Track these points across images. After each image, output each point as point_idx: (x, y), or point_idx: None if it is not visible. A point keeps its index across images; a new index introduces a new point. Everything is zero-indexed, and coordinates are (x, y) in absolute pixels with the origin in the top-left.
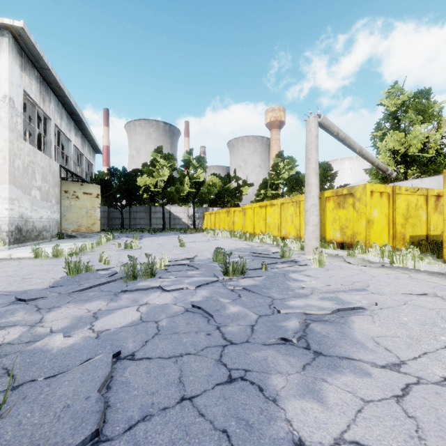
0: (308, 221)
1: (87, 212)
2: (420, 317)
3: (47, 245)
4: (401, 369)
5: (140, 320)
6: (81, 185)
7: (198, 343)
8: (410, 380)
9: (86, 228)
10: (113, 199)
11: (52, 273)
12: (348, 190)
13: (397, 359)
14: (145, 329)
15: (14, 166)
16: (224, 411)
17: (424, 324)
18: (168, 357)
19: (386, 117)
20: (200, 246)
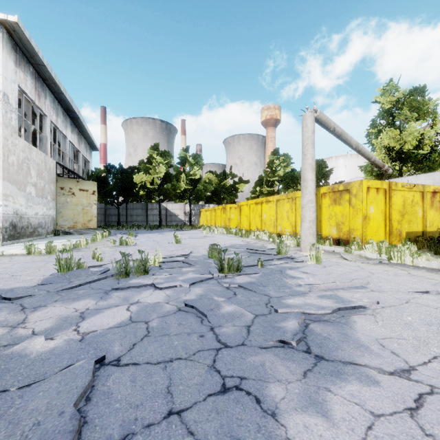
0: (304, 218)
1: (83, 209)
2: (425, 316)
3: (41, 242)
4: (412, 376)
5: (129, 321)
6: (77, 181)
7: (190, 346)
8: (423, 390)
9: (82, 224)
10: (109, 196)
11: (43, 270)
12: (344, 186)
13: (406, 365)
14: (134, 330)
15: (8, 162)
16: (216, 428)
17: (430, 324)
18: (156, 362)
19: (381, 114)
20: (196, 242)
